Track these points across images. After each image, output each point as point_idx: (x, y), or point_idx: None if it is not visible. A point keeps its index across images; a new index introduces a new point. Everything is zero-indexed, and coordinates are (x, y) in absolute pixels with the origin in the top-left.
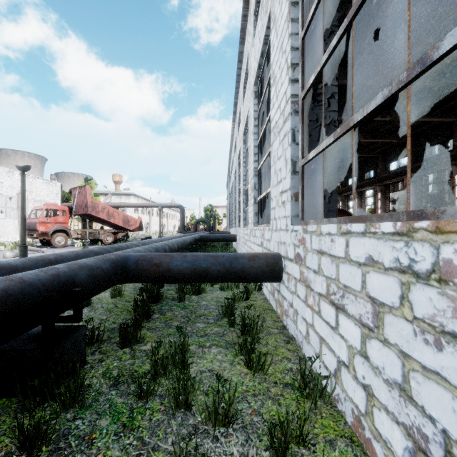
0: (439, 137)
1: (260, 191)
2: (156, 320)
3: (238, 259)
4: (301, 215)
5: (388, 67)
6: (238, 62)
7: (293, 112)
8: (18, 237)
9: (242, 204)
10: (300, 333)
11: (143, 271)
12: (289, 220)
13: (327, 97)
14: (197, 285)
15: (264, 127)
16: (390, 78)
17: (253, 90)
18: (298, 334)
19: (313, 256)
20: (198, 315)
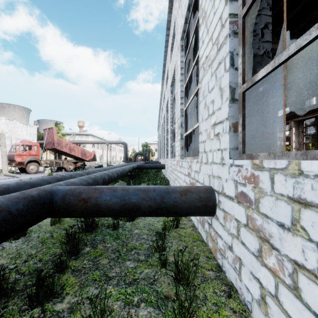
0: (316, 91)
1: (185, 128)
2: (85, 256)
3: (170, 194)
4: (242, 147)
5: (283, 34)
6: (167, 29)
7: (231, 33)
8: None
9: (170, 141)
10: (247, 290)
11: (70, 207)
12: (226, 153)
13: (260, 27)
14: None
15: (190, 72)
16: (285, 43)
17: (179, 44)
18: (242, 288)
19: (279, 203)
20: (129, 249)
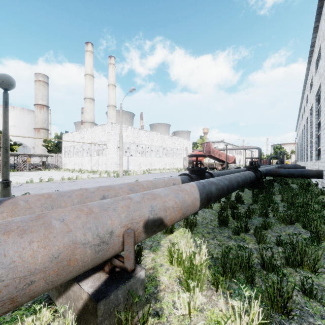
0: None
1: (319, 144)
2: (275, 187)
3: (305, 171)
4: None
5: None
6: (306, 70)
7: None
8: (179, 166)
9: (309, 148)
10: None
11: (271, 173)
12: (324, 159)
13: None
14: (286, 182)
15: (320, 119)
16: None
17: (314, 98)
18: None
19: None
20: None
